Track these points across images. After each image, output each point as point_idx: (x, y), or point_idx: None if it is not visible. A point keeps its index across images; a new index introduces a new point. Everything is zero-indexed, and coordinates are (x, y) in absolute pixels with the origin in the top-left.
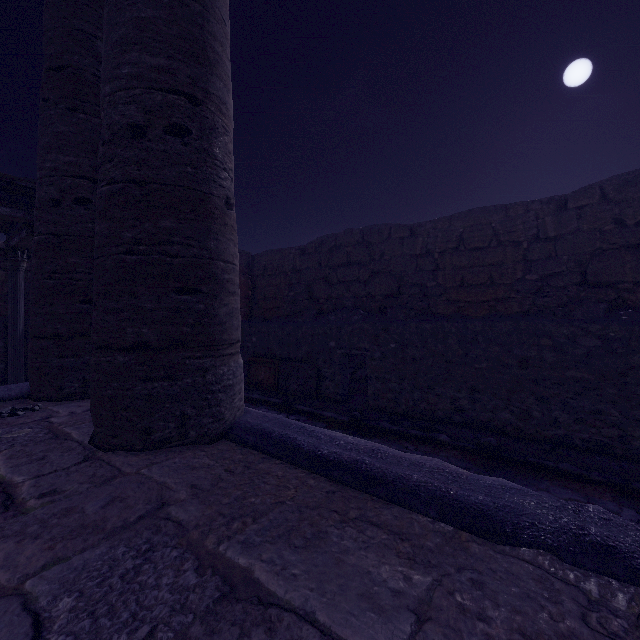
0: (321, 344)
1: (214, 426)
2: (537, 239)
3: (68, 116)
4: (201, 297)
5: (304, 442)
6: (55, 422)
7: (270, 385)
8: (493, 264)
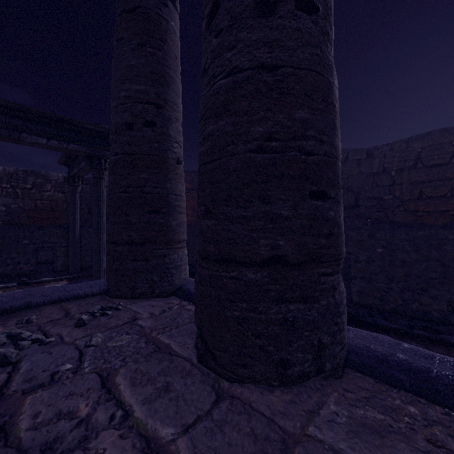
0: None
1: (342, 354)
2: None
3: (138, 50)
4: (330, 202)
5: None
6: (145, 326)
7: None
8: None
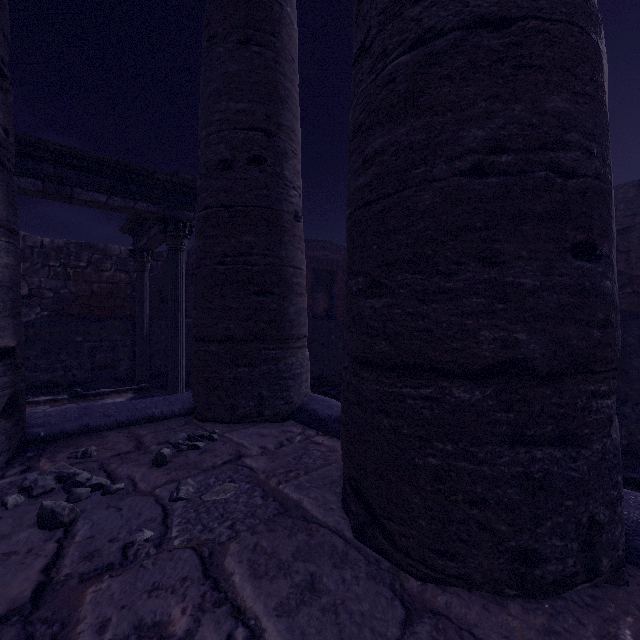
0: None
1: (623, 540)
2: None
3: (240, 50)
4: (603, 264)
5: None
6: (256, 469)
7: None
8: None
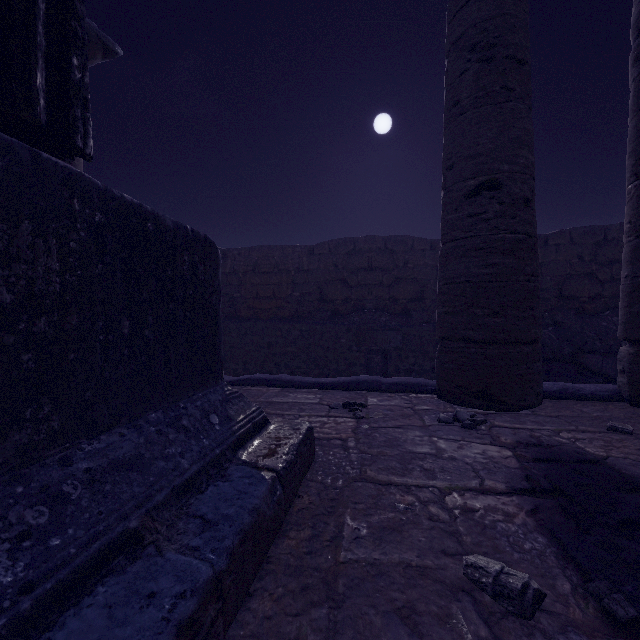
0: None
1: None
2: (299, 270)
3: None
4: None
5: None
6: None
7: None
8: (275, 284)
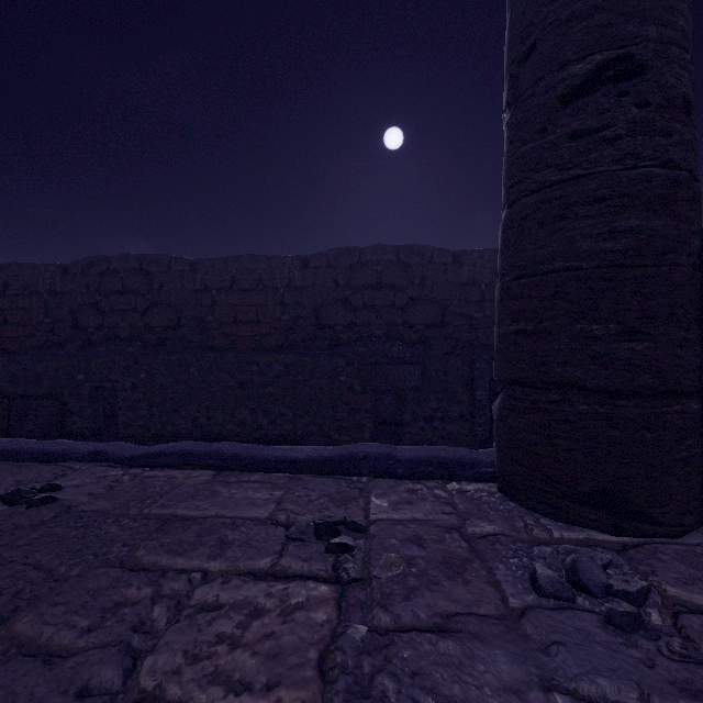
0: (67, 378)
1: None
2: (290, 287)
3: None
4: None
5: None
6: None
7: None
8: (259, 305)
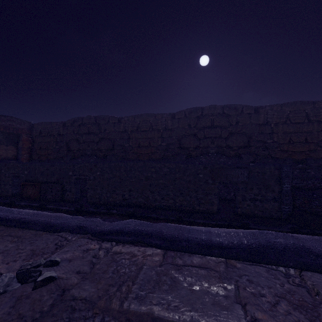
0: (65, 173)
1: None
2: (165, 129)
3: None
4: None
5: (3, 215)
6: None
7: (35, 197)
8: (150, 138)
